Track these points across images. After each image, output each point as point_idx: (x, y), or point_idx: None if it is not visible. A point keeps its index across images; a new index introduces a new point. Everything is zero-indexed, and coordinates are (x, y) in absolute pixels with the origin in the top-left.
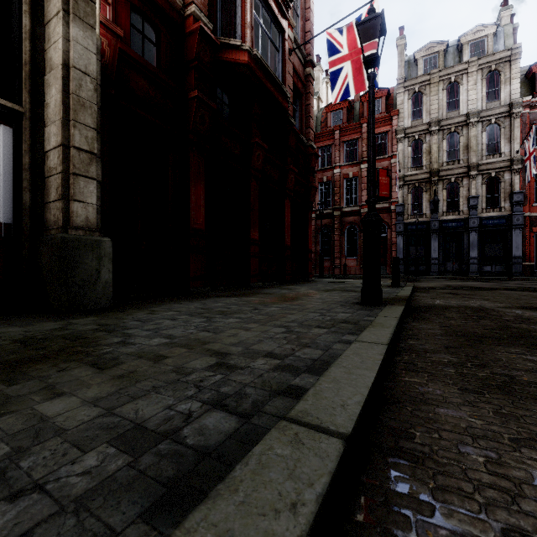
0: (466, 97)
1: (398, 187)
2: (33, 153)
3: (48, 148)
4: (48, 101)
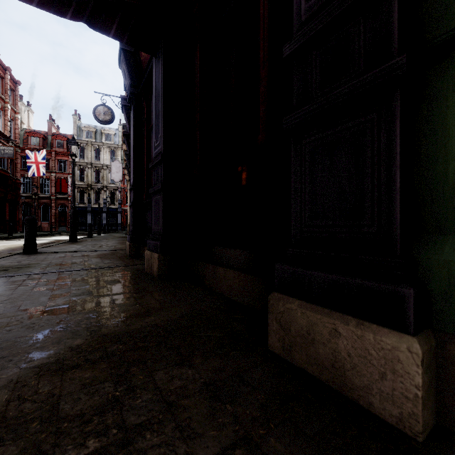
0: (103, 157)
1: (70, 190)
2: None
3: None
4: None
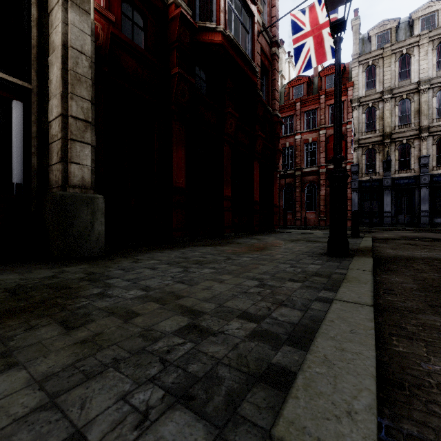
0: (417, 67)
1: (353, 149)
2: (39, 124)
3: (51, 118)
4: (51, 78)
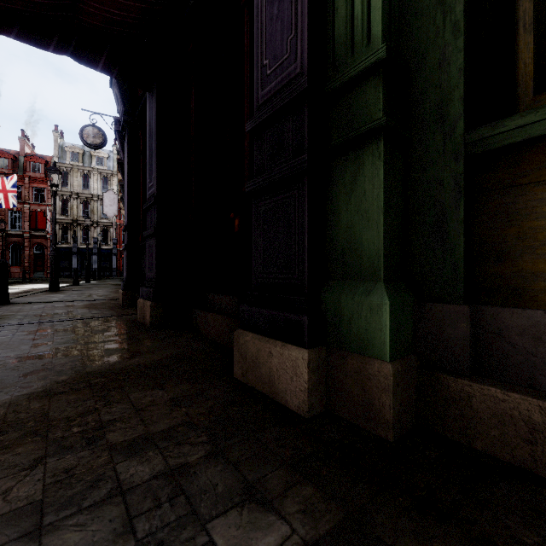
0: (93, 185)
1: (50, 226)
2: None
3: None
4: None
